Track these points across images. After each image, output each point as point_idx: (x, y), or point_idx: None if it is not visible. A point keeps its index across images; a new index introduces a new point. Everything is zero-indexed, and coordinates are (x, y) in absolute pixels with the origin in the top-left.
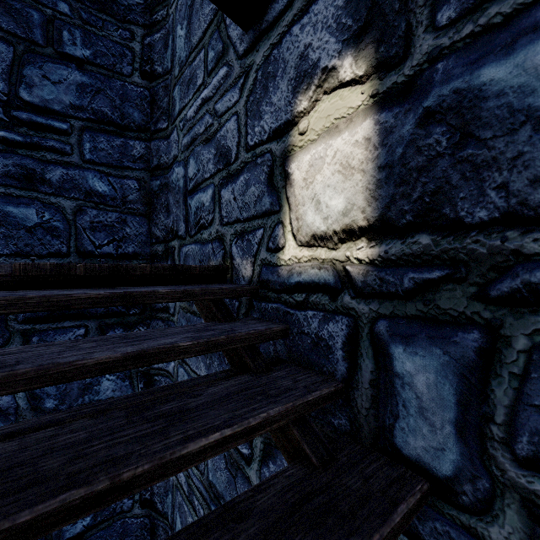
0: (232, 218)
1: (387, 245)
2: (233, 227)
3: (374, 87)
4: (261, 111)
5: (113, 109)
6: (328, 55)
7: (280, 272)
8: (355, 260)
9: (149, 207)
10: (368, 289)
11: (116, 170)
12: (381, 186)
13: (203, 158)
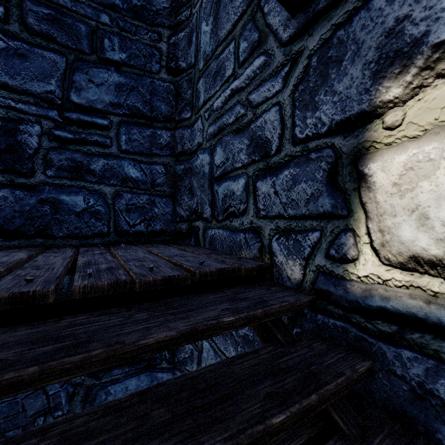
0: (272, 212)
1: None
2: (273, 222)
3: None
4: (317, 101)
5: (144, 103)
6: None
7: (349, 287)
8: None
9: (174, 188)
10: None
11: (146, 158)
12: None
13: (233, 147)
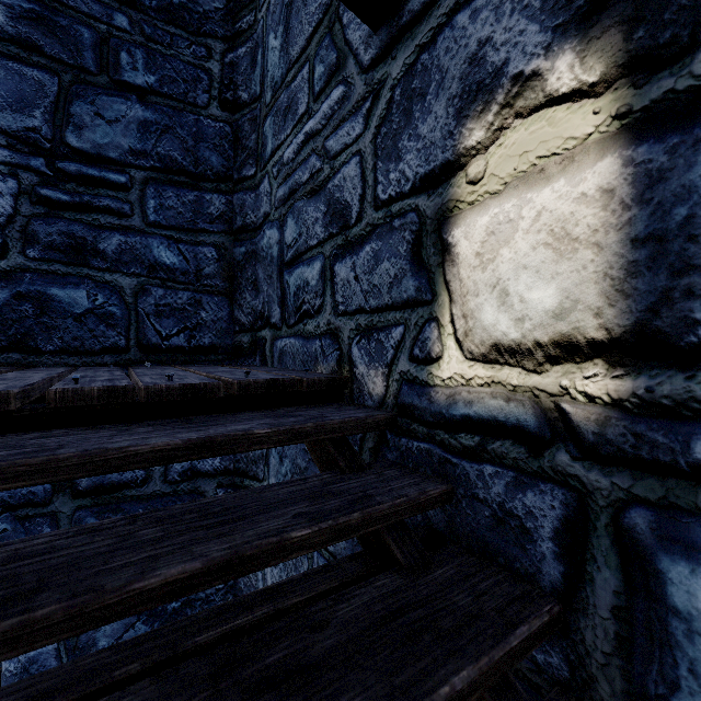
0: (352, 305)
1: (652, 379)
2: (353, 319)
3: (621, 101)
4: (401, 149)
5: (184, 152)
6: (524, 53)
7: (433, 395)
8: (580, 395)
9: (231, 282)
10: (608, 449)
11: (187, 235)
12: (638, 272)
13: (307, 217)
